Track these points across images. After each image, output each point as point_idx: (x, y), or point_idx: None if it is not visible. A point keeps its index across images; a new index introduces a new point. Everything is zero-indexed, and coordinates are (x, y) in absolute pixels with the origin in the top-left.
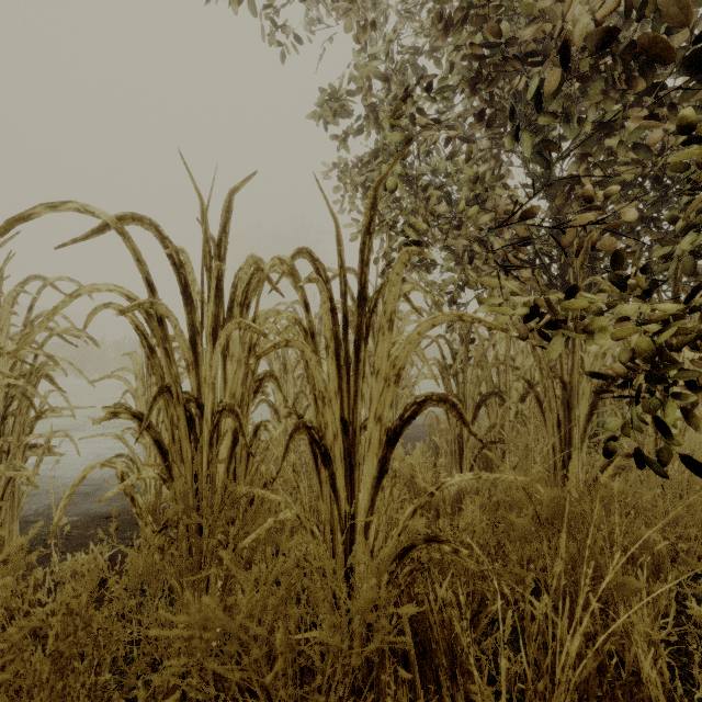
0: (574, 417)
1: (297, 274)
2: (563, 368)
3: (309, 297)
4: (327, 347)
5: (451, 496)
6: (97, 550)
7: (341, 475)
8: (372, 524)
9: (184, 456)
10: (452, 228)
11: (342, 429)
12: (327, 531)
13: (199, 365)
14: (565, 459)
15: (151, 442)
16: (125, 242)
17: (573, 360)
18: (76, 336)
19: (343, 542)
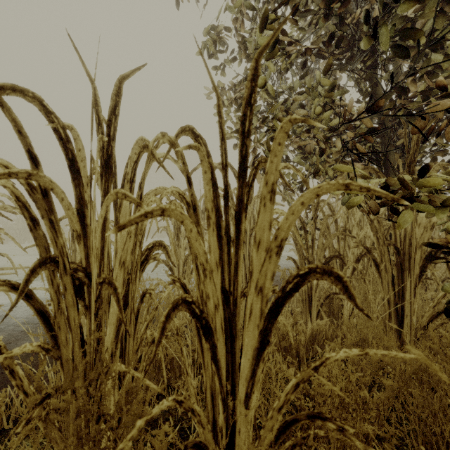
0: (406, 276)
1: (180, 151)
2: (396, 237)
3: (198, 190)
4: (208, 218)
5: (306, 338)
6: (13, 392)
7: (222, 345)
8: (253, 395)
9: (72, 323)
10: (303, 131)
11: (223, 299)
12: (208, 396)
13: (87, 236)
14: (398, 309)
15: (34, 313)
16: (4, 113)
17: (405, 231)
18: (13, 212)
19: (224, 410)
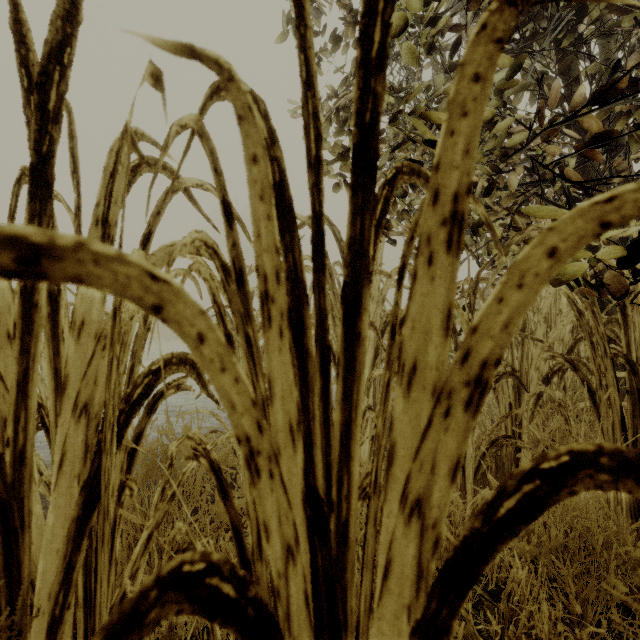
0: None
1: (209, 142)
2: (631, 342)
3: None
4: (264, 299)
5: (464, 522)
6: None
7: None
8: None
9: None
10: None
11: (310, 519)
12: None
13: None
14: None
15: None
16: None
17: None
18: None
19: None
